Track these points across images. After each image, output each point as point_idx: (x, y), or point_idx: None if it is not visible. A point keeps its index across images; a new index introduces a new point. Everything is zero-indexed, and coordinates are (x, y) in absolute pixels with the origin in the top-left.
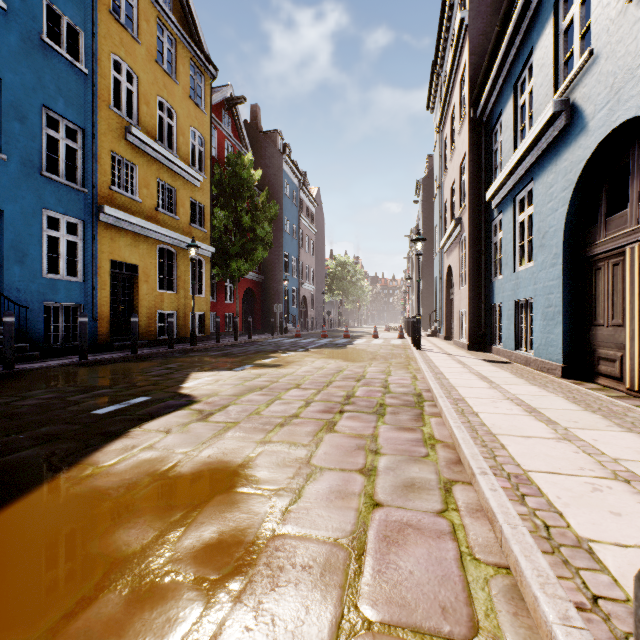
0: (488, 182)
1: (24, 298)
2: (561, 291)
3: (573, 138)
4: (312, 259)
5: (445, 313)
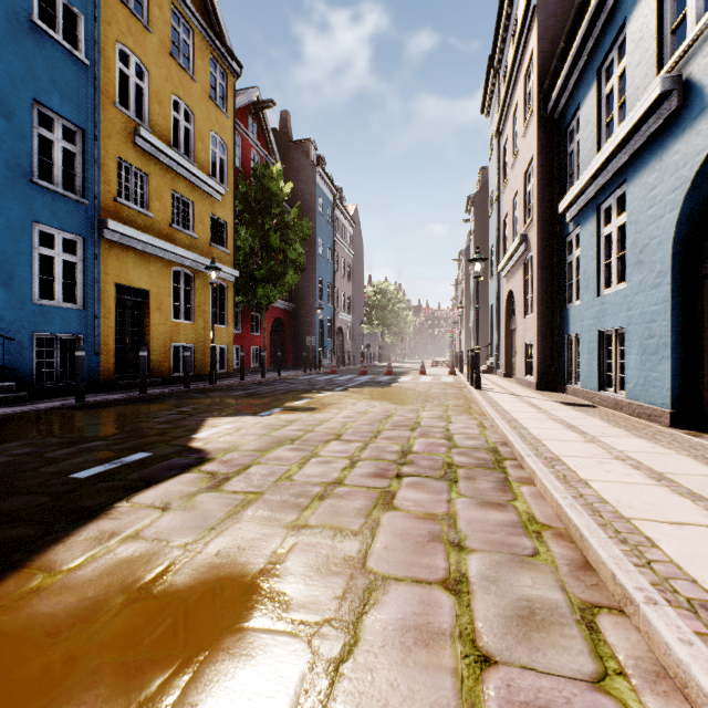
0: (561, 191)
1: (10, 328)
2: (669, 318)
3: (688, 123)
4: (349, 285)
5: (504, 346)
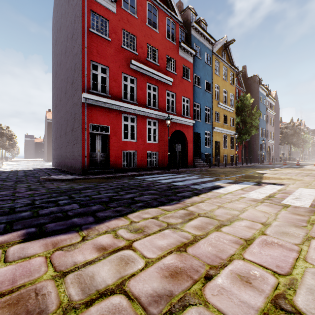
0: None
1: (203, 152)
2: None
3: None
4: (272, 128)
5: None
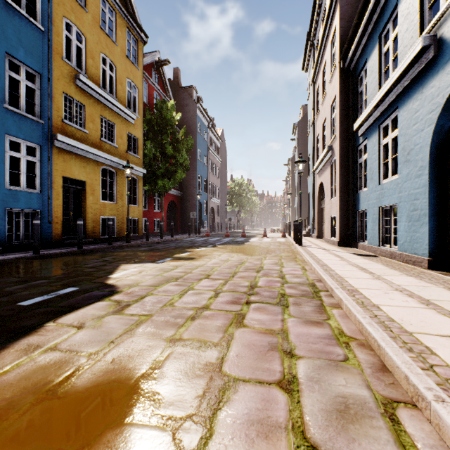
0: (354, 117)
1: None
2: (427, 197)
3: (441, 67)
4: (218, 180)
5: (317, 218)
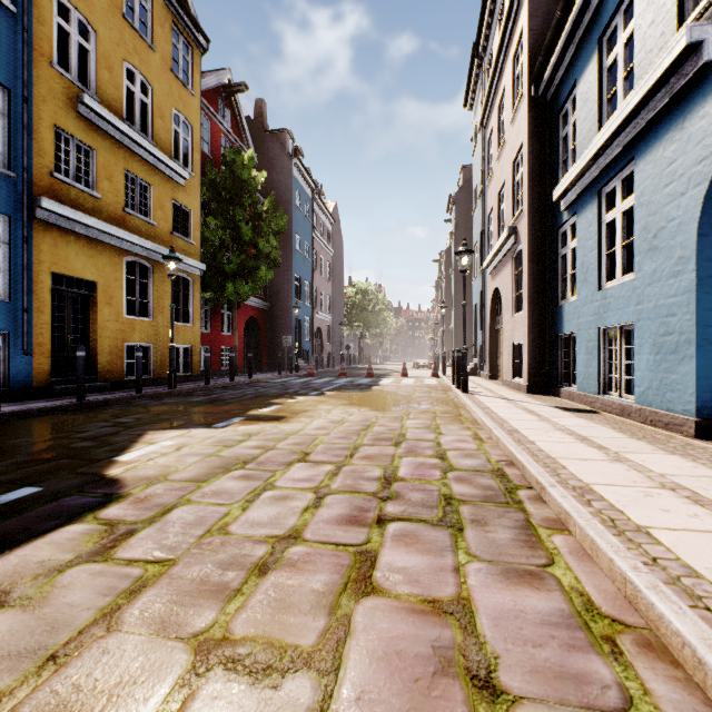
0: (553, 179)
1: None
2: (693, 311)
3: None
4: (328, 285)
5: (489, 347)
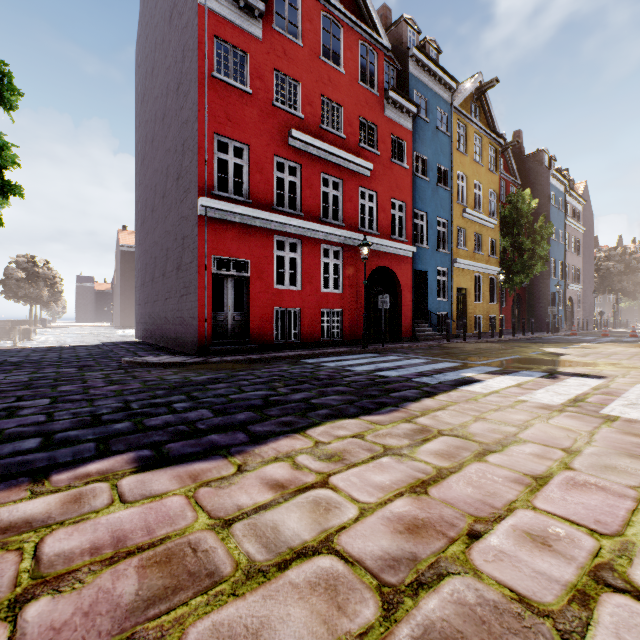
0: None
1: (432, 311)
2: None
3: None
4: (578, 258)
5: None
